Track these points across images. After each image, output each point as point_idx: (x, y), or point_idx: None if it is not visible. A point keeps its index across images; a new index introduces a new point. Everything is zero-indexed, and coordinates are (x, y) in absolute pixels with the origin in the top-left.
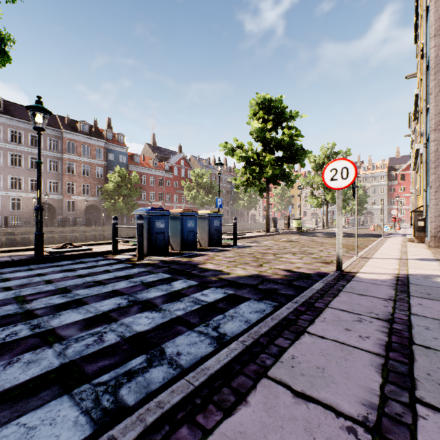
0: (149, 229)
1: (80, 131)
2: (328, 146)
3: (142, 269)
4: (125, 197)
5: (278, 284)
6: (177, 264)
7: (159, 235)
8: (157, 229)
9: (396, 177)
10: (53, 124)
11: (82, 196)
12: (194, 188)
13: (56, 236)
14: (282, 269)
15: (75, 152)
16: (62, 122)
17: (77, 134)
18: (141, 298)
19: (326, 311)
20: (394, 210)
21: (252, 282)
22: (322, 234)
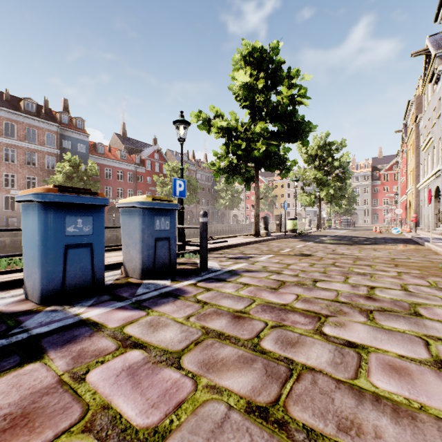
0: None
1: (24, 111)
2: (321, 135)
3: None
4: None
5: None
6: None
7: None
8: None
9: (379, 177)
10: None
11: None
12: (168, 184)
13: None
14: None
15: (17, 136)
16: None
17: (18, 113)
18: None
19: None
20: (399, 209)
21: None
22: (330, 239)
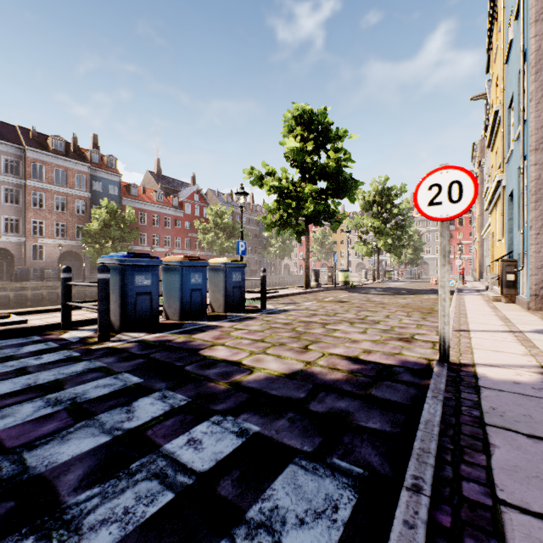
0: (123, 289)
1: (52, 150)
2: (380, 180)
3: (94, 363)
4: (116, 241)
5: (346, 398)
6: (165, 349)
7: (142, 297)
8: (137, 287)
9: (453, 221)
10: (12, 137)
11: (55, 240)
12: (211, 231)
13: (10, 294)
14: (343, 357)
15: (45, 179)
16: (24, 135)
17: (47, 153)
18: (34, 465)
19: (513, 530)
20: (458, 260)
21: (296, 394)
22: (376, 291)
